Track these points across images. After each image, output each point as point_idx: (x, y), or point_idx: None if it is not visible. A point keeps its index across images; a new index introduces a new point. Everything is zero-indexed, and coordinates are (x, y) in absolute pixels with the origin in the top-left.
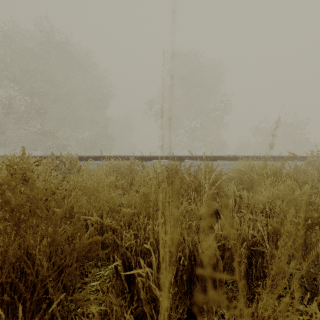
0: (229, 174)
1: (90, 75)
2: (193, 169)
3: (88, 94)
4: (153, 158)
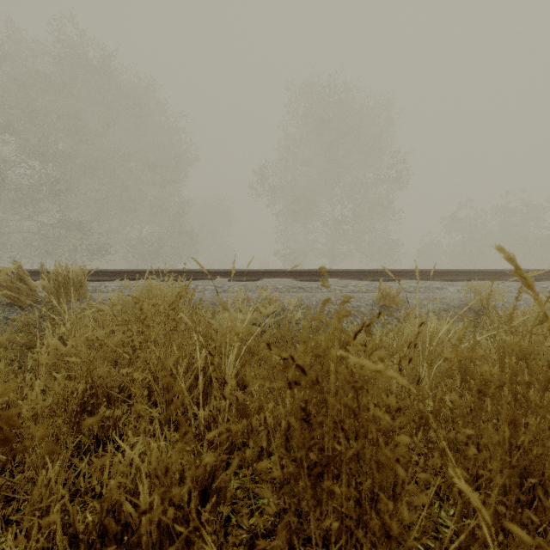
0: (508, 340)
1: (152, 123)
2: (351, 302)
3: (149, 158)
4: (261, 275)
